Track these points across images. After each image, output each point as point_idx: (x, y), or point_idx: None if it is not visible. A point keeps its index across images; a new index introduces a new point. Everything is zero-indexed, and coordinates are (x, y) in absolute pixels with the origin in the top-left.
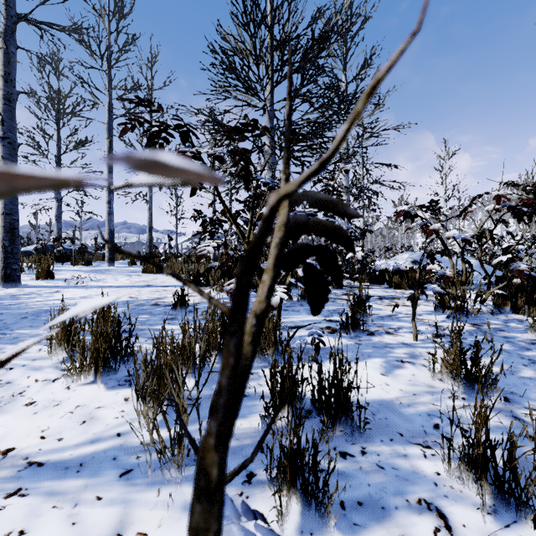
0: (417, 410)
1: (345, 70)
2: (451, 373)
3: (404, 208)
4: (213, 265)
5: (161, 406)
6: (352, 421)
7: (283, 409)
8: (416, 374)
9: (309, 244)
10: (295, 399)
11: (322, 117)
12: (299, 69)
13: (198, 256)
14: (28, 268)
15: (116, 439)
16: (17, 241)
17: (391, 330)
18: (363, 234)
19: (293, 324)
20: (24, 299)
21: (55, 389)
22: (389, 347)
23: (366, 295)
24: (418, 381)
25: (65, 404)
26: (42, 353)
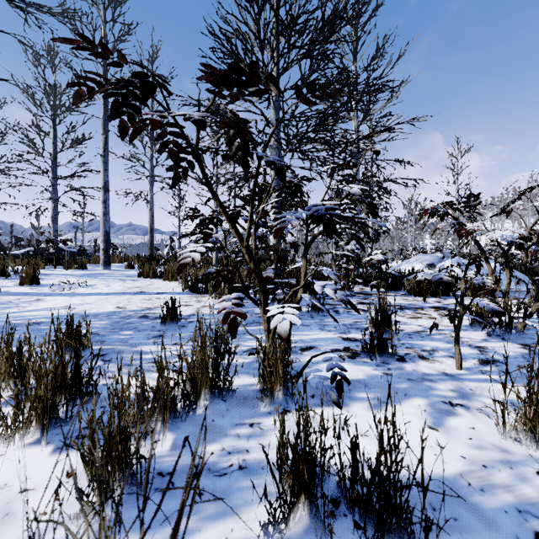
0: (498, 501)
1: (355, 61)
2: (533, 431)
3: (434, 204)
4: (211, 271)
5: None
6: (409, 537)
7: (297, 505)
8: (477, 427)
9: None
10: (315, 492)
11: (332, 107)
12: (307, 53)
13: (179, 265)
14: (14, 272)
15: None
16: None
17: (425, 353)
18: (378, 236)
19: (304, 344)
20: None
21: None
22: (428, 381)
23: (390, 307)
24: (482, 440)
25: None
26: None
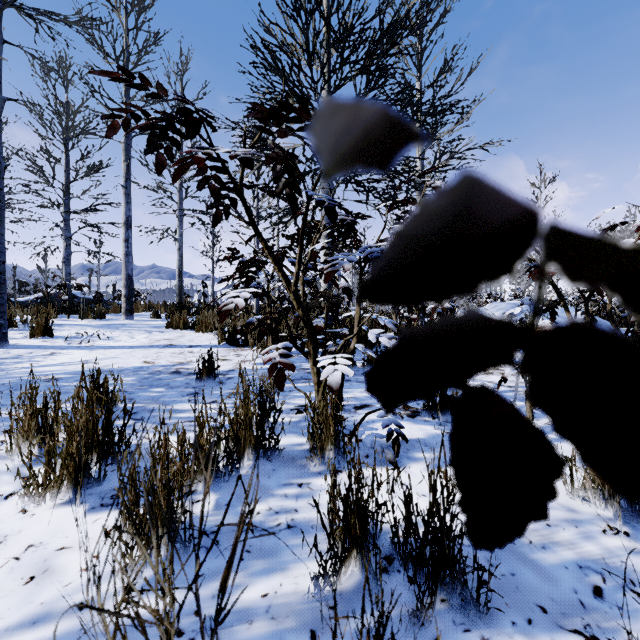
0: (559, 557)
1: (420, 75)
2: (602, 489)
3: None
4: (253, 320)
5: (130, 592)
6: (462, 588)
7: (348, 560)
8: None
9: (505, 325)
10: (367, 545)
11: None
12: (363, 69)
13: (222, 312)
14: (23, 323)
15: (75, 616)
16: (2, 289)
17: None
18: None
19: (358, 402)
20: (6, 364)
21: (4, 513)
22: None
23: None
24: None
25: (12, 541)
26: (4, 448)
